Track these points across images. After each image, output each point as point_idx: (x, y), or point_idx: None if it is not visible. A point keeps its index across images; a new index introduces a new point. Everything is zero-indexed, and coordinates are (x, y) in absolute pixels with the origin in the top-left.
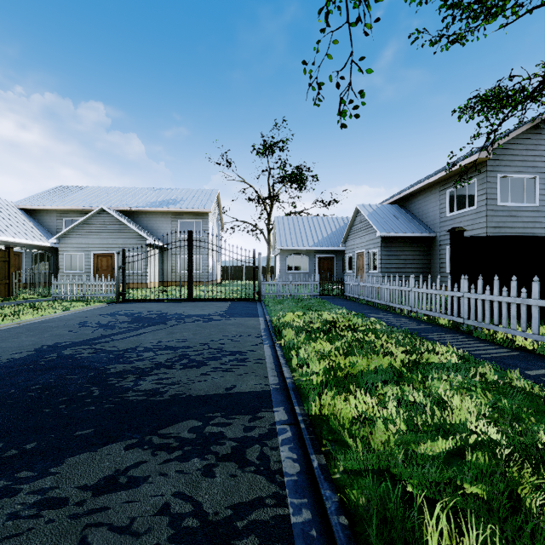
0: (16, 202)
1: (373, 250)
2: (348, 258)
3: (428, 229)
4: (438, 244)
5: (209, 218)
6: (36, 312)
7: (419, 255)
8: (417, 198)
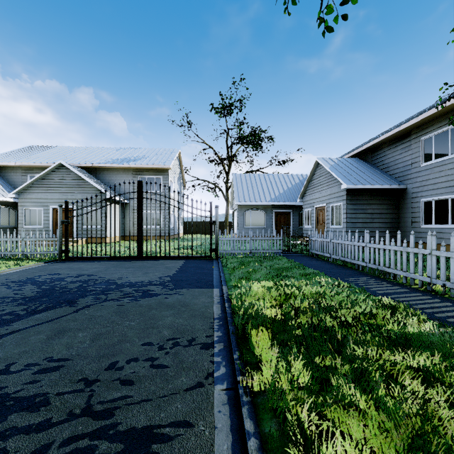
0: None
1: (336, 204)
2: (306, 213)
3: (397, 181)
4: (410, 197)
5: (170, 174)
6: None
7: (387, 209)
8: (382, 150)
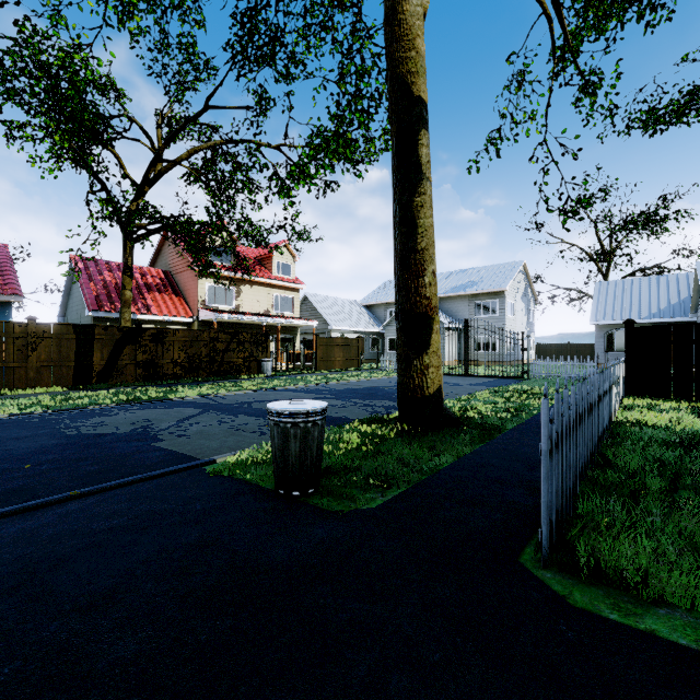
0: (361, 300)
1: None
2: None
3: None
4: None
5: (507, 296)
6: (371, 375)
7: None
8: None
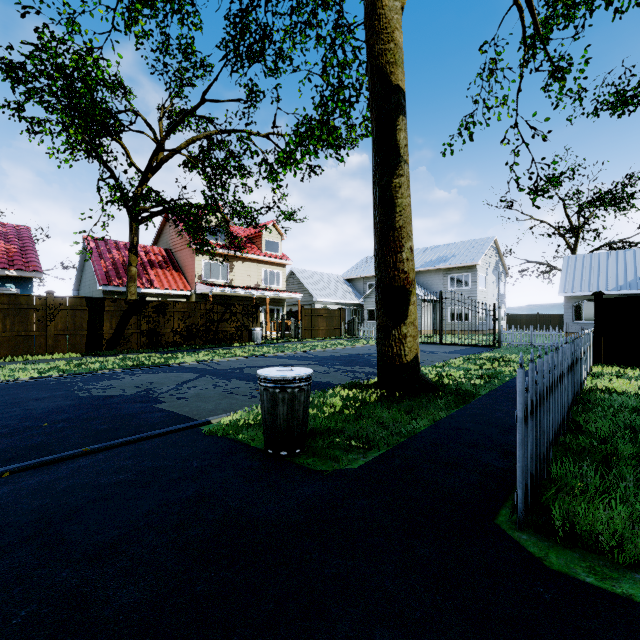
0: (342, 275)
1: None
2: None
3: None
4: None
5: (479, 270)
6: (351, 343)
7: None
8: None
